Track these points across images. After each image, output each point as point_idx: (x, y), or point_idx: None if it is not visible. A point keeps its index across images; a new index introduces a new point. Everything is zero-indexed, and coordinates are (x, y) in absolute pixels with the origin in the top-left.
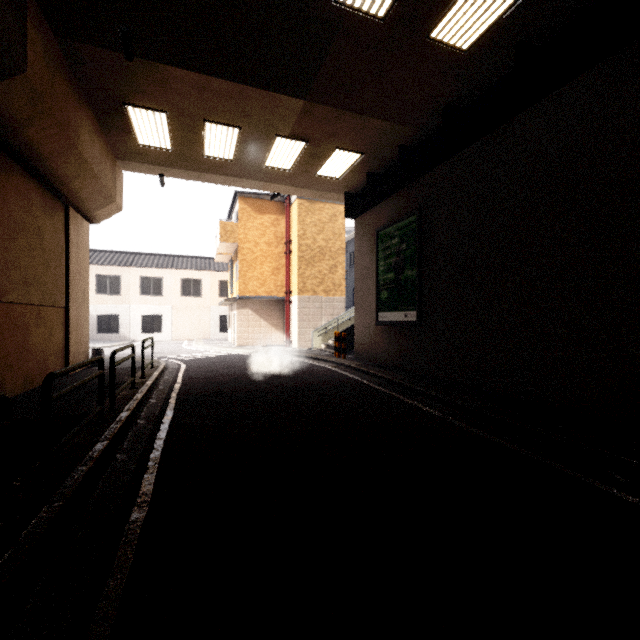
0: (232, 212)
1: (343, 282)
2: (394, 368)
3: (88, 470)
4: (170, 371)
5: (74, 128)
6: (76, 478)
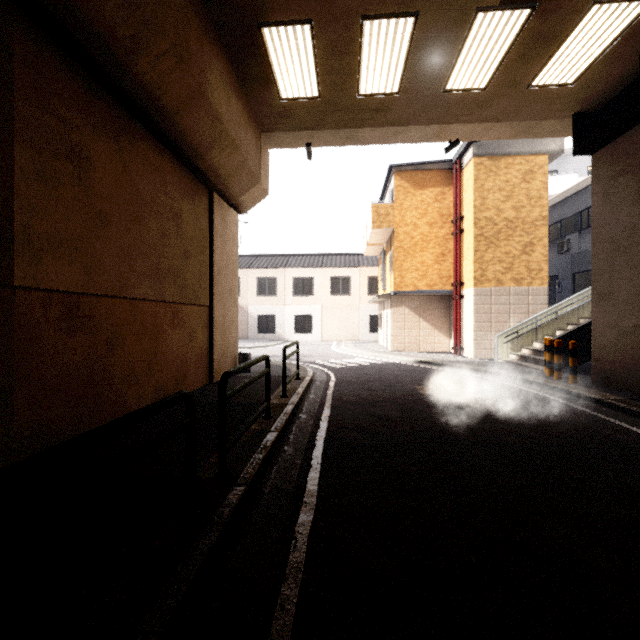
0: (384, 195)
1: (544, 265)
2: None
3: None
4: (317, 385)
5: (199, 64)
6: None
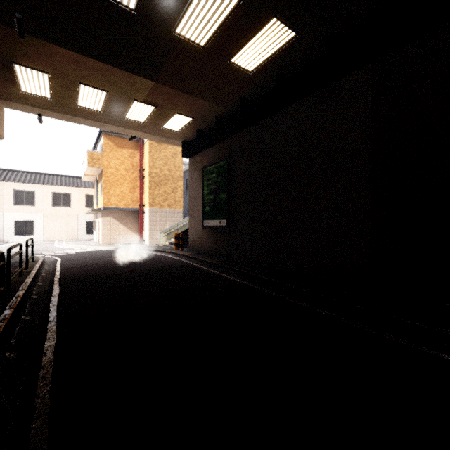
0: (97, 144)
1: (181, 199)
2: (213, 255)
3: (5, 325)
4: (48, 263)
5: None
6: None
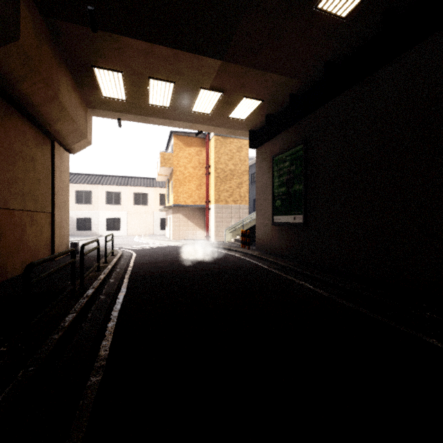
0: (168, 146)
1: (247, 194)
2: (286, 256)
3: (59, 338)
4: (125, 258)
5: (56, 83)
6: (49, 345)
